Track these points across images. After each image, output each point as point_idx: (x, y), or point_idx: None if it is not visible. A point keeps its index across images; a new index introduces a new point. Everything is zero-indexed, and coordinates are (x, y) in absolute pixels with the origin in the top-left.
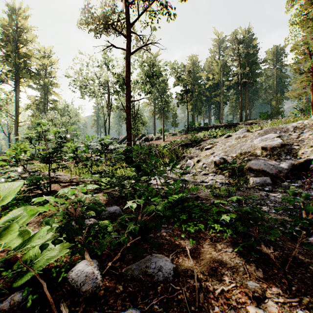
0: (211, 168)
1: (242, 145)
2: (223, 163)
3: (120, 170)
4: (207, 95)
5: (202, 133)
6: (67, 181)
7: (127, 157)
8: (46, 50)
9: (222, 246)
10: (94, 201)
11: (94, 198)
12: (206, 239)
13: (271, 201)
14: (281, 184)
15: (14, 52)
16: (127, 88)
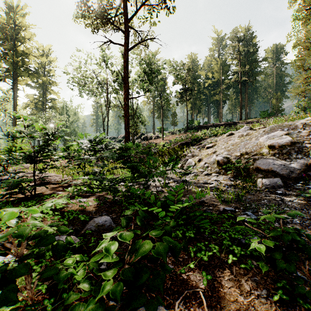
0: (213, 168)
1: (246, 143)
2: (227, 162)
3: (117, 170)
4: (206, 93)
5: (202, 132)
6: (58, 182)
7: (122, 156)
8: (44, 49)
9: (250, 284)
10: (82, 207)
11: (81, 205)
12: (224, 270)
13: (289, 208)
14: (294, 186)
15: (12, 50)
16: (126, 85)
